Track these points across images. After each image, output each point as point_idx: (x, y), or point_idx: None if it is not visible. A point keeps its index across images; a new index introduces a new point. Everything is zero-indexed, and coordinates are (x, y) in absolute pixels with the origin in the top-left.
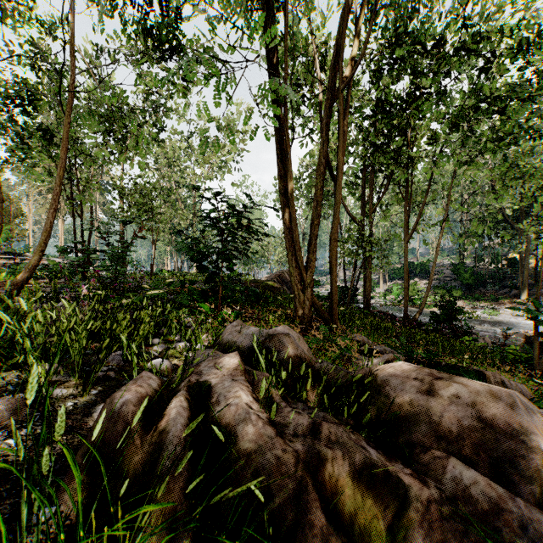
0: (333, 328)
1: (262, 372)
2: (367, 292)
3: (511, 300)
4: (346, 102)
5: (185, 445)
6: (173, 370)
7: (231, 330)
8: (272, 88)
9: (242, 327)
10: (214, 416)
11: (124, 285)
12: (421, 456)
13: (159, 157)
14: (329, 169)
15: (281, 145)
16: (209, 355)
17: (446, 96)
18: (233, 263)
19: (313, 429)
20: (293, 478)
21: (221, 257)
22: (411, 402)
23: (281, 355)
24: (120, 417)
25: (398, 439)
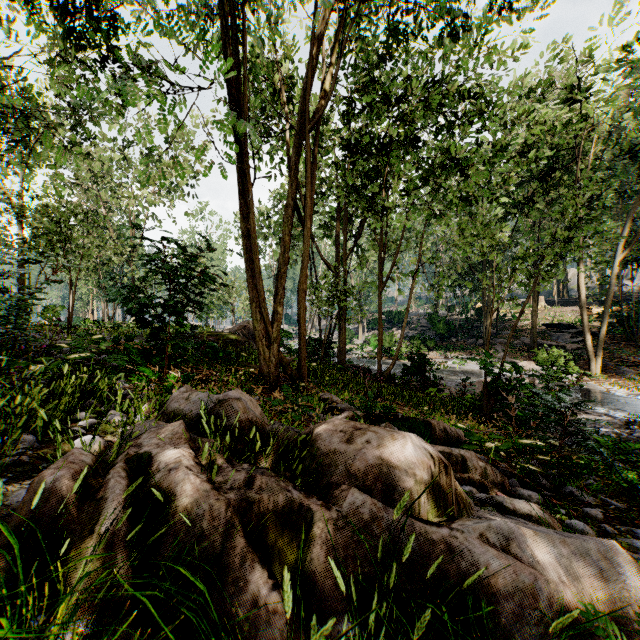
0: (300, 387)
1: (209, 439)
2: (342, 345)
3: (477, 350)
4: (316, 140)
5: (125, 504)
6: (106, 447)
7: (177, 397)
8: (230, 122)
9: (190, 393)
10: (154, 482)
11: (28, 344)
12: (335, 491)
13: (79, 169)
14: (298, 211)
15: (243, 181)
16: (151, 426)
17: (415, 147)
18: (184, 317)
19: (248, 482)
20: (223, 519)
21: (167, 310)
22: (336, 451)
23: (231, 420)
24: (52, 493)
25: (322, 482)
